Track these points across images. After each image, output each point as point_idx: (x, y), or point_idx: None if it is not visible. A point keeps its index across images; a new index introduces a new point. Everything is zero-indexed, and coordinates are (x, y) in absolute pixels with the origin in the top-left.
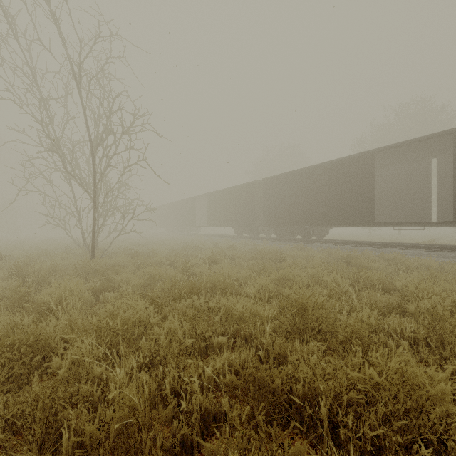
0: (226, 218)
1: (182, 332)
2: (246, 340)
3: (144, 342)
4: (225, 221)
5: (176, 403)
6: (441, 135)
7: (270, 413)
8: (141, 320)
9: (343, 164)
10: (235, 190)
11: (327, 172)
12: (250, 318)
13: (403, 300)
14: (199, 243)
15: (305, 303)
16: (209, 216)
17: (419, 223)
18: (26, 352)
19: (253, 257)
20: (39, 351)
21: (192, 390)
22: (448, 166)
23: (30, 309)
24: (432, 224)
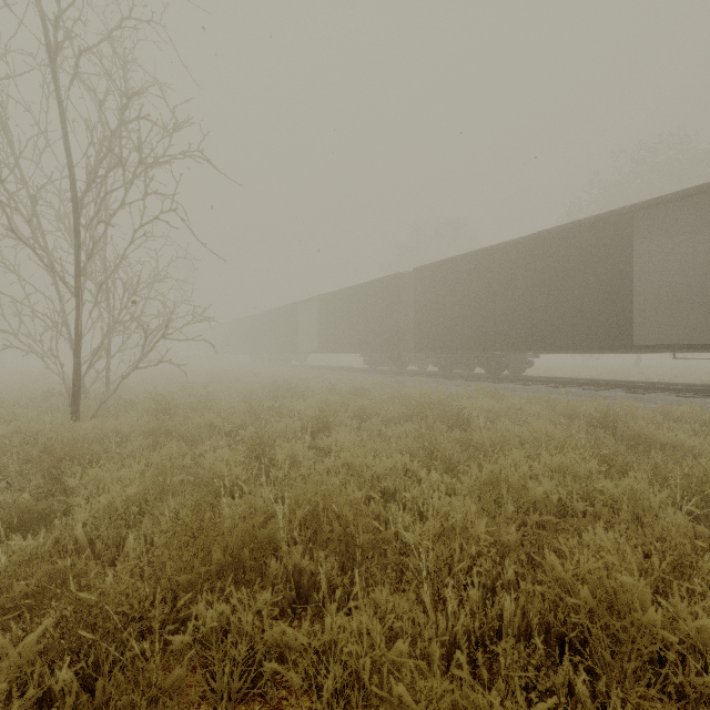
0: (349, 338)
1: None
2: None
3: None
4: (348, 344)
5: None
6: None
7: None
8: None
9: (568, 236)
10: (365, 290)
11: (535, 253)
12: None
13: None
14: (301, 382)
15: None
16: (321, 335)
17: None
18: None
19: (403, 415)
20: None
21: None
22: None
23: None
24: None
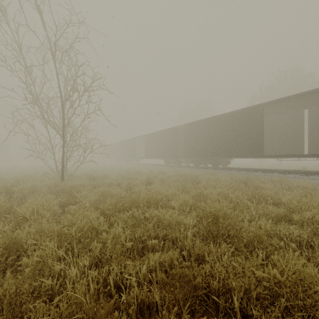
0: (158, 152)
1: (124, 236)
2: (173, 242)
3: (95, 244)
4: (157, 154)
5: (117, 295)
6: (312, 92)
7: (192, 303)
8: (93, 227)
9: (241, 113)
10: (164, 132)
11: (230, 119)
12: (176, 225)
13: (288, 211)
14: (138, 170)
15: (217, 214)
16: (146, 151)
17: (296, 155)
18: (3, 253)
19: (177, 180)
20: (13, 252)
21: (130, 284)
22: (316, 115)
23: (12, 218)
24: (305, 156)
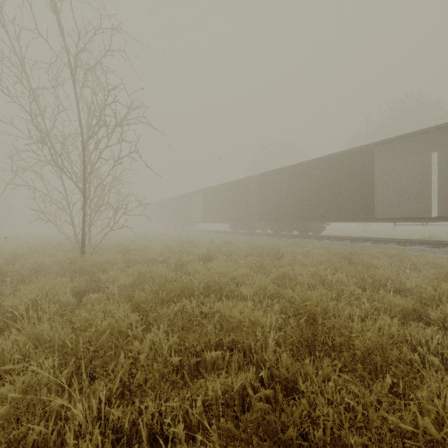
0: (221, 214)
1: (169, 346)
2: (245, 354)
3: (122, 359)
4: (221, 217)
5: None
6: (445, 127)
7: None
8: (121, 330)
9: (342, 158)
10: (231, 186)
11: (325, 167)
12: (249, 326)
13: (419, 303)
14: (194, 239)
15: (314, 310)
16: (205, 211)
17: (421, 218)
18: None
19: (249, 254)
20: None
21: (175, 435)
22: None
23: None
24: (434, 220)
